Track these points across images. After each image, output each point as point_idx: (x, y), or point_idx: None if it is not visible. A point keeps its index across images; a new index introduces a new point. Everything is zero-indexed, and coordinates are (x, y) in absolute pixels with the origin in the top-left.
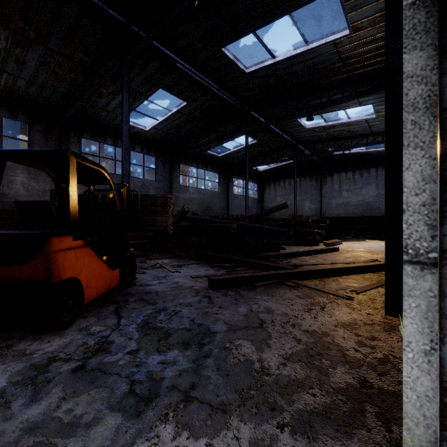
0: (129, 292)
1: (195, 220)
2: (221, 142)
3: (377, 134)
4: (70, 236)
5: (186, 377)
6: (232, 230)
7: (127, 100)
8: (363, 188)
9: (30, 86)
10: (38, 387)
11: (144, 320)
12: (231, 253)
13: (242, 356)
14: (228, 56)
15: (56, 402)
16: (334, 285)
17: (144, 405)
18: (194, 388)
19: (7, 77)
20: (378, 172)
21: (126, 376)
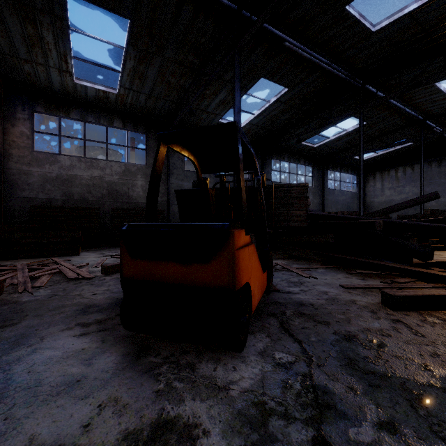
0: (276, 301)
1: (311, 216)
2: (320, 129)
3: None
4: (243, 229)
5: None
6: (377, 227)
7: (238, 90)
8: None
9: (148, 100)
10: None
11: (339, 352)
12: (370, 258)
13: None
14: (352, 14)
15: None
16: None
17: None
18: None
19: (132, 94)
20: None
21: None
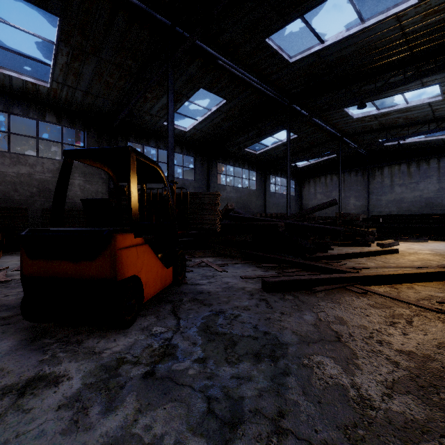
0: (181, 291)
1: (238, 218)
2: (259, 138)
3: (442, 119)
4: (131, 233)
5: (268, 399)
6: (280, 228)
7: (172, 100)
8: (421, 182)
9: (86, 97)
10: (111, 393)
11: (203, 323)
12: (278, 253)
13: (329, 378)
14: (272, 46)
15: (133, 415)
16: (411, 293)
17: (230, 432)
18: (283, 416)
19: (67, 90)
20: (440, 164)
21: (200, 390)
